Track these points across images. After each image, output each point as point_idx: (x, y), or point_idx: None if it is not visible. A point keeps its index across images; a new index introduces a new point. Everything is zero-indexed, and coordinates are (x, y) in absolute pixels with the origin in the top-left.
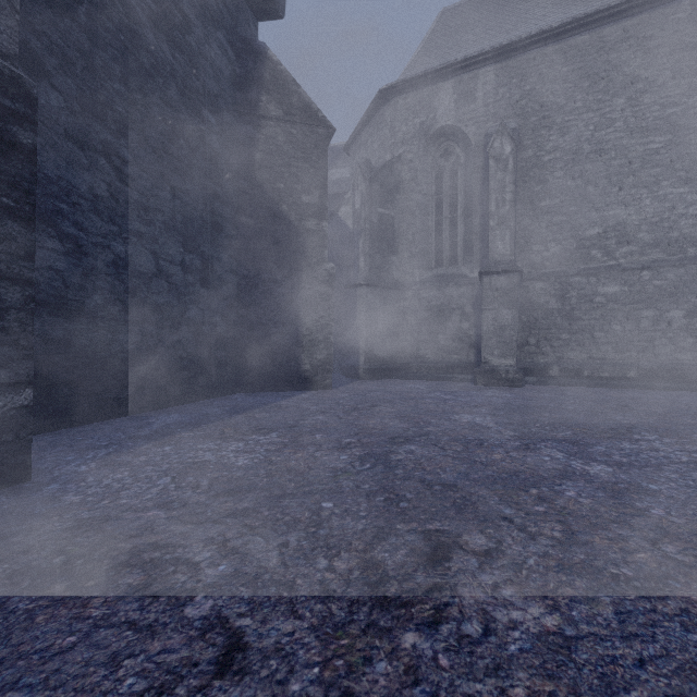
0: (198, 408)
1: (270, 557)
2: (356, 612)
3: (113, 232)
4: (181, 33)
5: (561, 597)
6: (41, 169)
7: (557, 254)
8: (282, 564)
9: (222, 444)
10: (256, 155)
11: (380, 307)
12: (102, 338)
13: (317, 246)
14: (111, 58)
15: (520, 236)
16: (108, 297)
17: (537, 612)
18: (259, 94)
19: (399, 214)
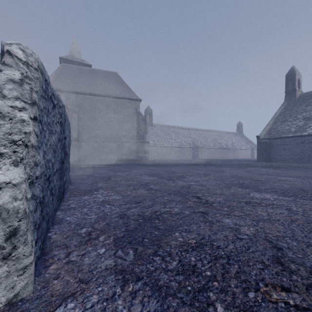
0: None
1: None
2: None
3: None
4: None
5: None
6: None
7: (87, 137)
8: None
9: None
10: None
11: None
12: None
13: None
14: None
15: (80, 132)
16: None
17: None
18: None
19: None
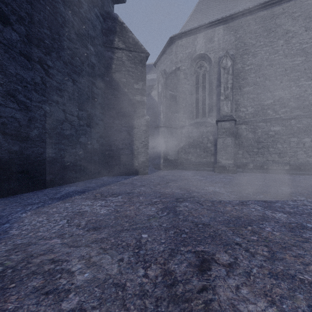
0: (85, 184)
1: (113, 267)
2: (160, 306)
3: (44, 100)
4: (77, 7)
5: (275, 295)
6: (8, 69)
7: (251, 112)
8: (119, 272)
9: (94, 202)
10: (113, 66)
11: (170, 137)
12: (38, 150)
13: (141, 108)
14: (43, 17)
15: (234, 104)
16: (41, 131)
17: (263, 305)
18: (114, 37)
19: (179, 94)
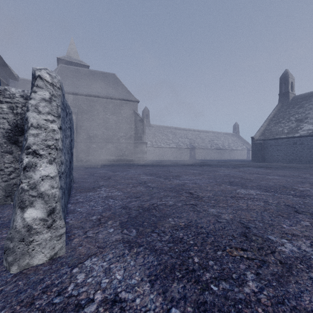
0: None
1: None
2: None
3: None
4: None
5: None
6: None
7: (85, 138)
8: None
9: None
10: None
11: None
12: None
13: None
14: None
15: (78, 133)
16: None
17: None
18: None
19: None
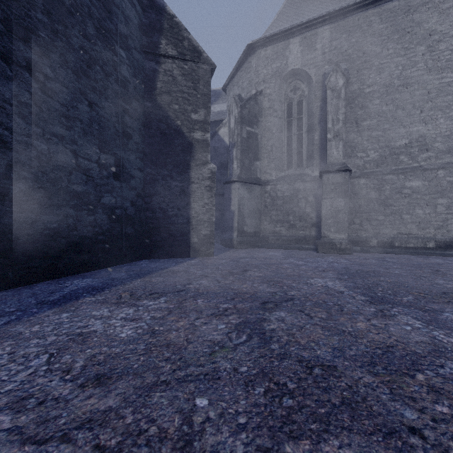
0: (109, 273)
1: None
2: None
3: (37, 133)
4: None
5: None
6: None
7: (374, 159)
8: None
9: (115, 311)
10: (157, 83)
11: (248, 197)
12: (26, 218)
13: (203, 151)
14: None
15: (348, 146)
16: (31, 185)
17: None
18: (160, 38)
19: (261, 131)
